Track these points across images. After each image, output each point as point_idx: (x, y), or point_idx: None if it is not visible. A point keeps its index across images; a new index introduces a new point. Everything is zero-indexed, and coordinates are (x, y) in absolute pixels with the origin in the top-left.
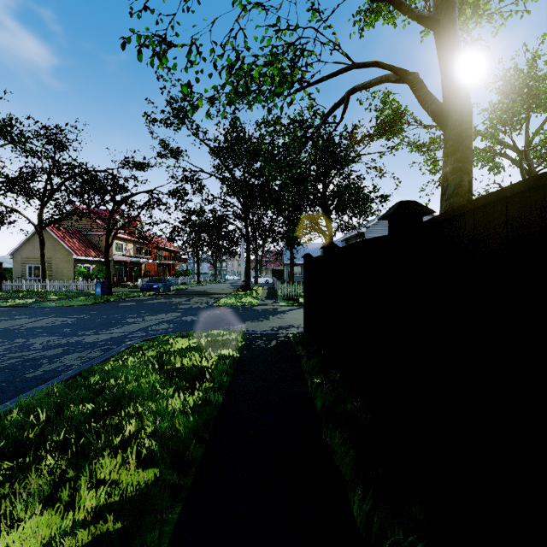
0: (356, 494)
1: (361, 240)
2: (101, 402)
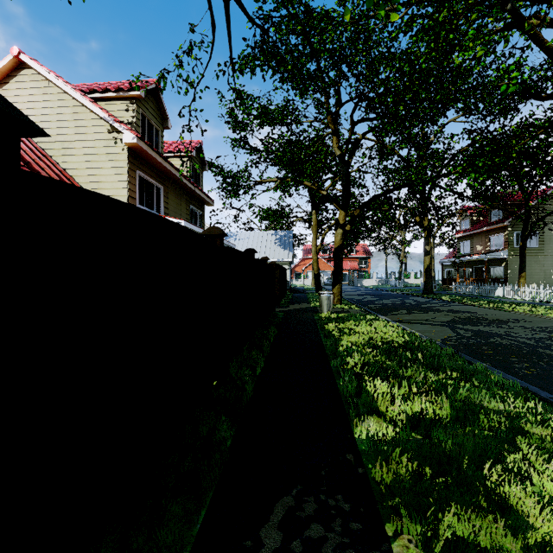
0: (268, 343)
1: (245, 253)
2: (404, 353)
